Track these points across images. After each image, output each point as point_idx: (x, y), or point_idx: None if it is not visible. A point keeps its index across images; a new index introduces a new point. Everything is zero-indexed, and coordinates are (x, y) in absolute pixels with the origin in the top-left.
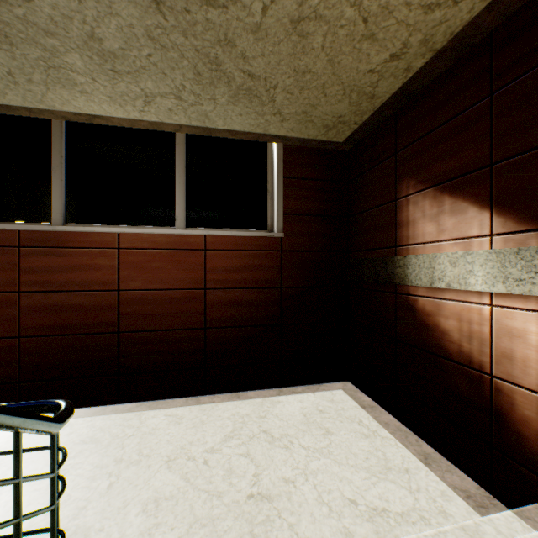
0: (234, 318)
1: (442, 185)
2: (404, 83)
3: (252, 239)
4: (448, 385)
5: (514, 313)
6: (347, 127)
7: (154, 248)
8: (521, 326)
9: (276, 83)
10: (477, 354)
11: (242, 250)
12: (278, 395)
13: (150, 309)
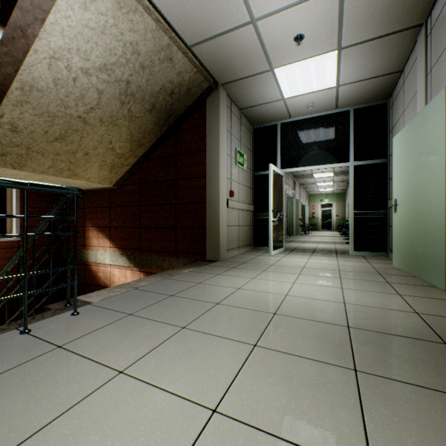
0: None
1: (100, 228)
2: (86, 189)
3: None
4: None
5: (115, 269)
6: None
7: None
8: (116, 273)
9: None
10: (108, 282)
11: None
12: None
13: None
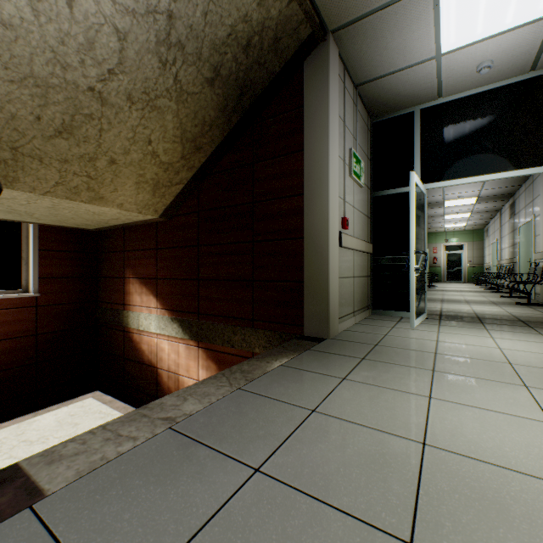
0: None
1: (143, 279)
2: (125, 223)
3: (7, 299)
4: (145, 376)
5: (163, 341)
6: (94, 226)
7: None
8: (164, 346)
9: (36, 213)
10: (154, 359)
11: None
12: (35, 417)
13: None
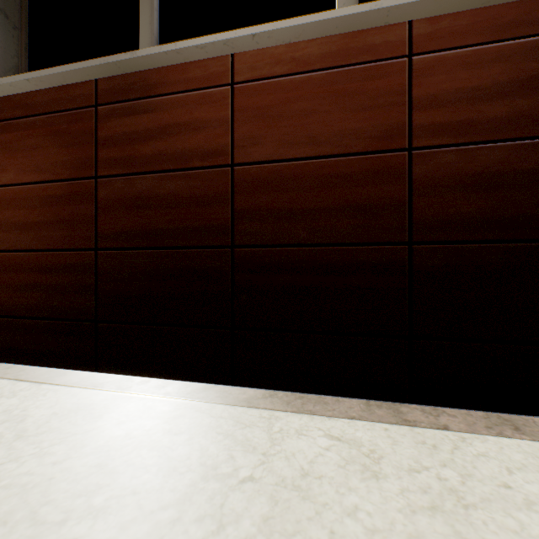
0: (487, 219)
1: None
2: None
3: None
4: None
5: None
6: None
7: (295, 73)
8: None
9: None
10: None
11: (512, 41)
12: None
13: (288, 201)
